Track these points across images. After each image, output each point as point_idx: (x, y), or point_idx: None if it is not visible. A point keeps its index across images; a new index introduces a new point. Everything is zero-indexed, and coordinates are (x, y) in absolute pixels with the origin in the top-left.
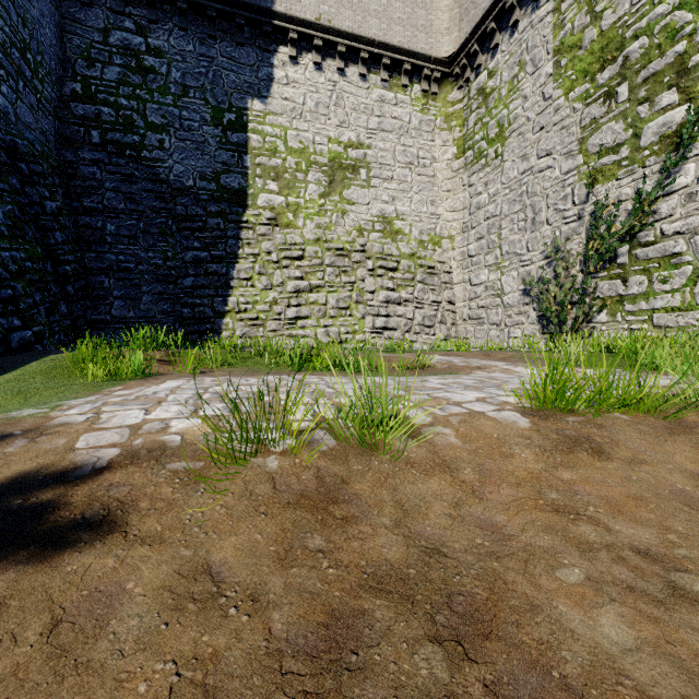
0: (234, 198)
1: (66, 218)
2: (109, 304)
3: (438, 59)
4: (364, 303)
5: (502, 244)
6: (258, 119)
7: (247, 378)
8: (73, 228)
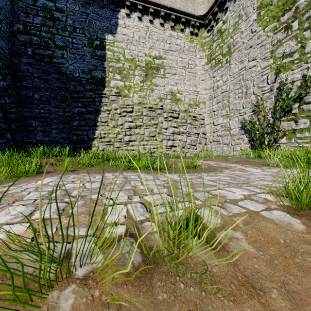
0: (98, 82)
1: (12, 91)
2: (35, 134)
3: (198, 16)
4: (162, 133)
5: (230, 105)
6: (110, 44)
7: (95, 175)
8: (17, 96)
